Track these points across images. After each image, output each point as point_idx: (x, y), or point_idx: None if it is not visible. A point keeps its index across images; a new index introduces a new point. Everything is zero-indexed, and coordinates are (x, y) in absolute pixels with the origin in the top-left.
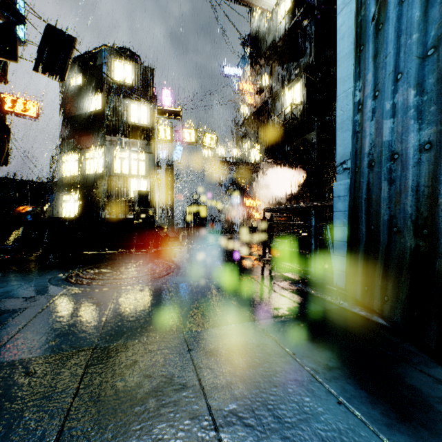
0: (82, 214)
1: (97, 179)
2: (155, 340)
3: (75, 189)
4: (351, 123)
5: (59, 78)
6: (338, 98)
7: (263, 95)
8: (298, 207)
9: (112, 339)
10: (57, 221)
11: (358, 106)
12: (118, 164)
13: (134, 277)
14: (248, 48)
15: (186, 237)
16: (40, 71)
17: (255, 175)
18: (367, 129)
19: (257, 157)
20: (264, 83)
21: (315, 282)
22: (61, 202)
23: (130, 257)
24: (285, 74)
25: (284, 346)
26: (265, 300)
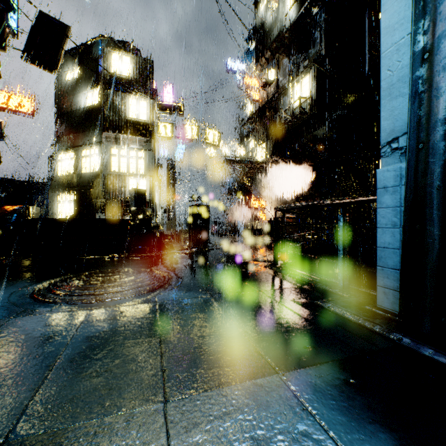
0: (77, 215)
1: (93, 178)
2: (113, 420)
3: (71, 189)
4: (405, 85)
5: (50, 69)
6: (383, 55)
7: (269, 90)
8: (320, 204)
9: (42, 418)
10: (43, 222)
11: (423, 54)
12: (115, 162)
13: (115, 292)
14: (253, 42)
15: (188, 239)
16: (30, 61)
17: (261, 175)
18: (441, 84)
19: (262, 155)
20: (270, 77)
21: (348, 301)
22: (56, 202)
23: (120, 263)
24: (293, 67)
25: (340, 440)
26: (287, 331)
